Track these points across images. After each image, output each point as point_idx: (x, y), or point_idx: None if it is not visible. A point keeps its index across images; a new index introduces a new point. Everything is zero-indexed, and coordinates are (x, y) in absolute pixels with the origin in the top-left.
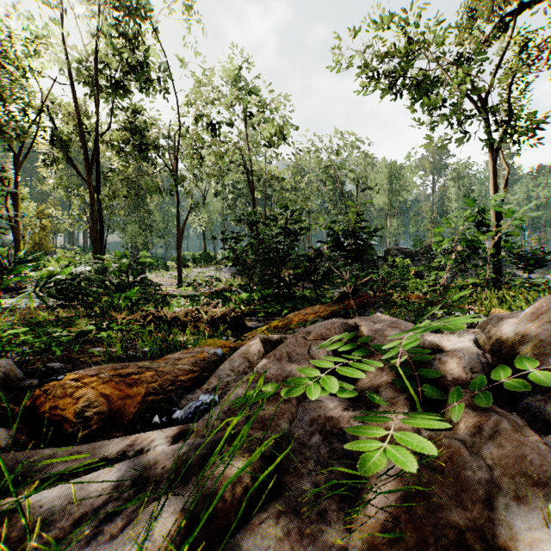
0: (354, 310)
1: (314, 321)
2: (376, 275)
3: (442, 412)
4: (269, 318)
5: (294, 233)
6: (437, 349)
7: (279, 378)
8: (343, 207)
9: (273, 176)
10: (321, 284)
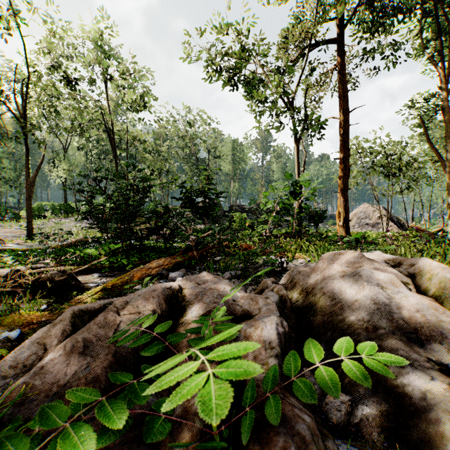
0: (196, 261)
1: (158, 274)
2: (214, 230)
3: (239, 408)
4: (115, 272)
5: (144, 191)
6: (246, 315)
7: (52, 390)
8: (198, 171)
9: (136, 138)
10: (169, 237)
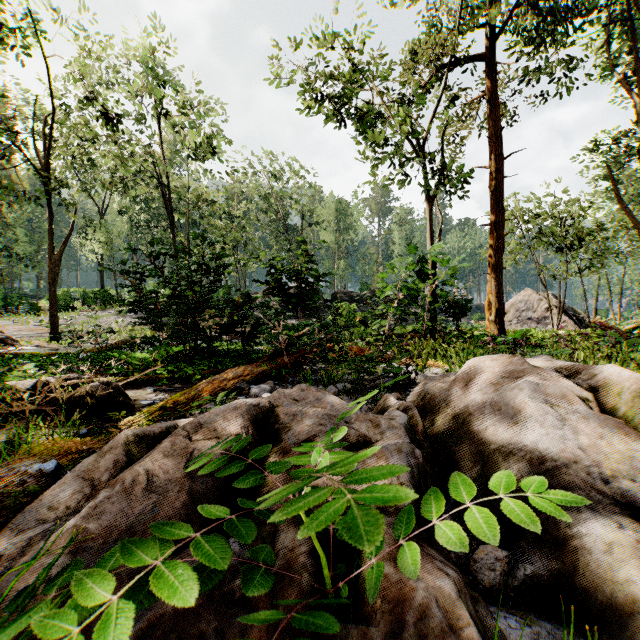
0: (287, 370)
1: (236, 388)
2: (313, 327)
3: (360, 561)
4: (176, 385)
5: (215, 272)
6: (364, 442)
7: (111, 535)
8: (288, 243)
9: (200, 197)
10: (250, 337)
